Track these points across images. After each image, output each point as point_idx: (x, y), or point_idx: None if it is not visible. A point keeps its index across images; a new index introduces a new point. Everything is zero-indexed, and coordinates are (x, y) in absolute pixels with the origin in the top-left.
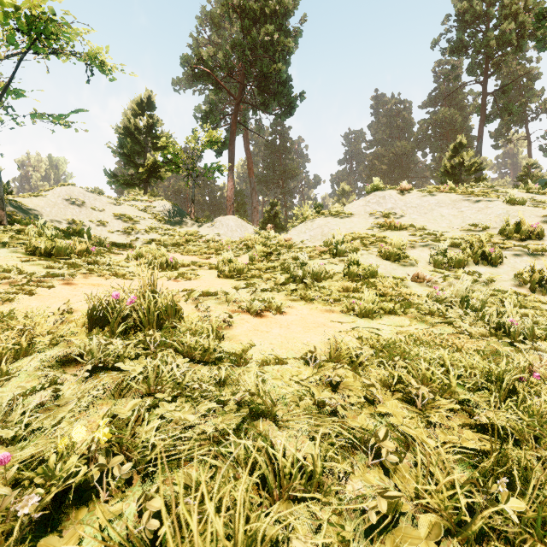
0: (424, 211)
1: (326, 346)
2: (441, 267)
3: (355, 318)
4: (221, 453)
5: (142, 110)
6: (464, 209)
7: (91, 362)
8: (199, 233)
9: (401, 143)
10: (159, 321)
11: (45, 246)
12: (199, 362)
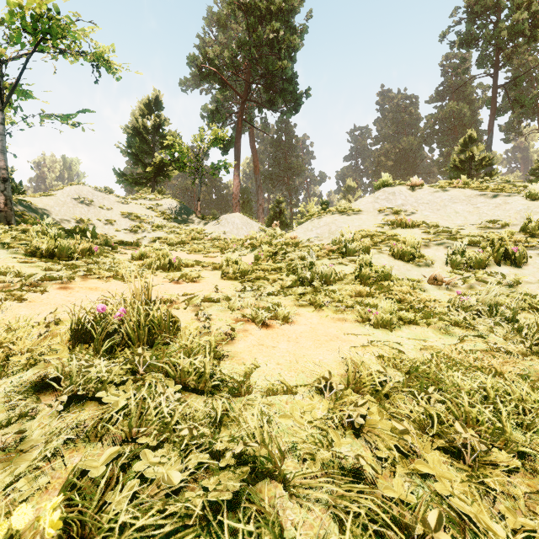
0: (436, 207)
1: (342, 367)
2: (459, 268)
3: (372, 329)
4: (213, 538)
5: (150, 110)
6: (480, 205)
7: (68, 391)
8: (205, 231)
9: (407, 138)
10: (152, 336)
11: (46, 247)
12: (194, 390)
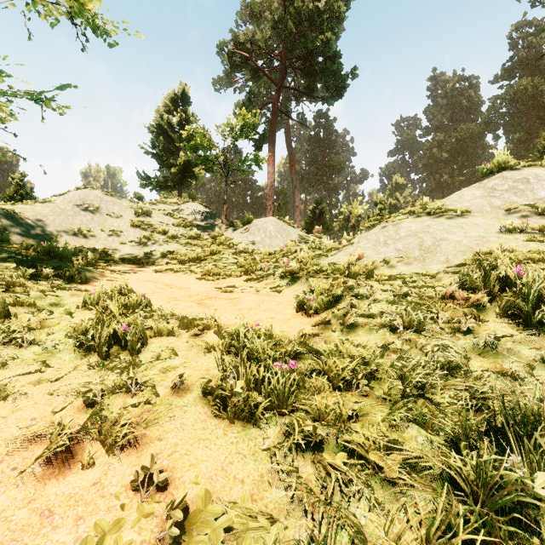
0: None
1: None
2: None
3: None
4: None
5: (176, 106)
6: None
7: None
8: (230, 241)
9: (466, 125)
10: None
11: None
12: None
